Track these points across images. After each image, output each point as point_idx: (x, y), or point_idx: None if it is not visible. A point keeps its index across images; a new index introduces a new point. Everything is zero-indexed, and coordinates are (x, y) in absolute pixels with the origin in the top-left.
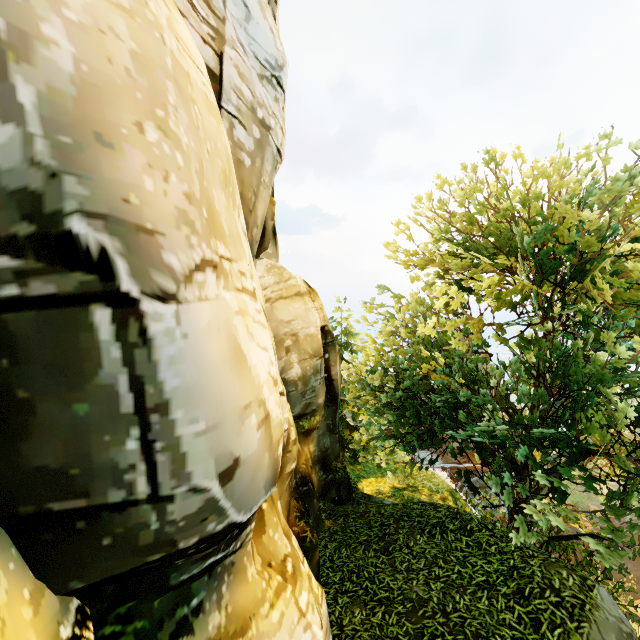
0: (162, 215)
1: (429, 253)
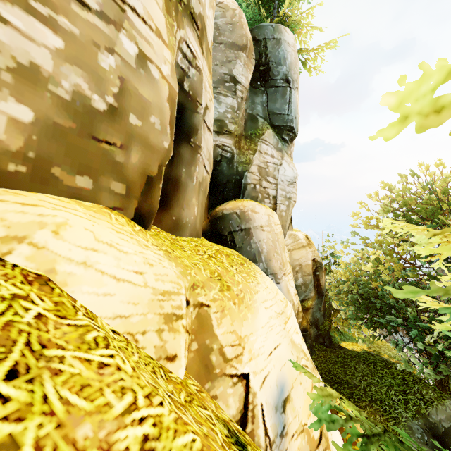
0: (277, 269)
1: (379, 220)
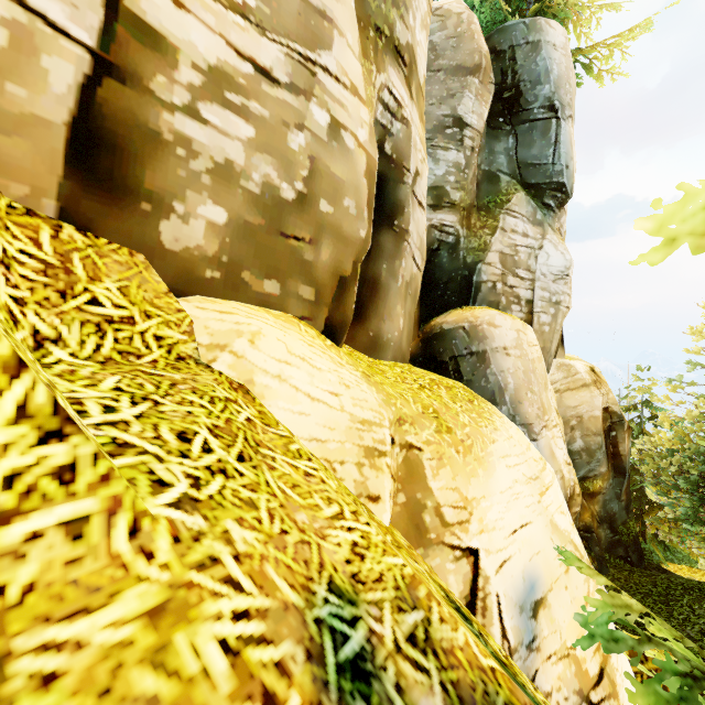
0: (532, 417)
1: None
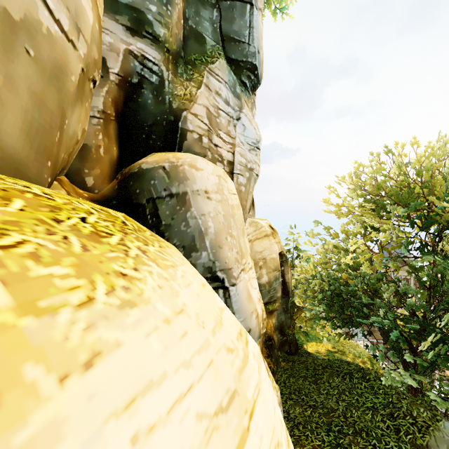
0: (232, 262)
1: (348, 206)
